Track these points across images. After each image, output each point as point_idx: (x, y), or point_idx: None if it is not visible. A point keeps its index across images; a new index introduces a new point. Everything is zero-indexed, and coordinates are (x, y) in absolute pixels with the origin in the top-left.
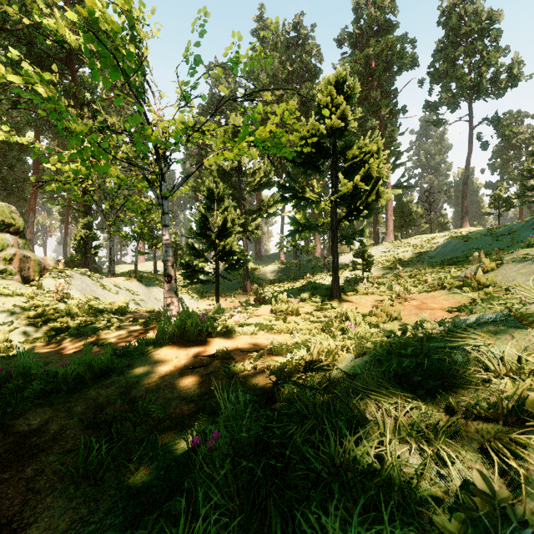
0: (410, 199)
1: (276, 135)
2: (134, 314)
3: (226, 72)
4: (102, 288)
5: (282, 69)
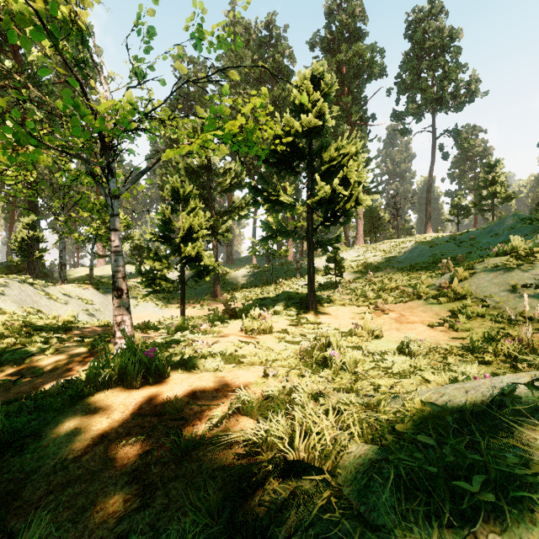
0: (378, 205)
1: (247, 130)
2: (83, 331)
3: (195, 66)
4: (47, 297)
5: (254, 68)
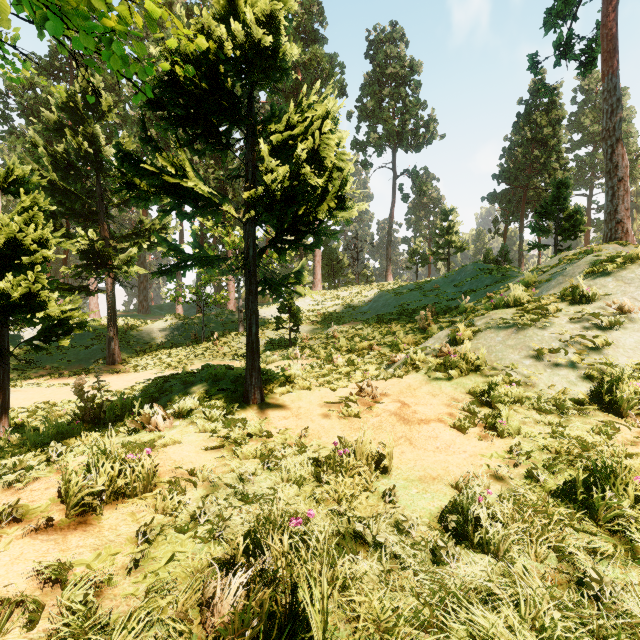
0: (336, 246)
1: None
2: None
3: None
4: None
5: None
